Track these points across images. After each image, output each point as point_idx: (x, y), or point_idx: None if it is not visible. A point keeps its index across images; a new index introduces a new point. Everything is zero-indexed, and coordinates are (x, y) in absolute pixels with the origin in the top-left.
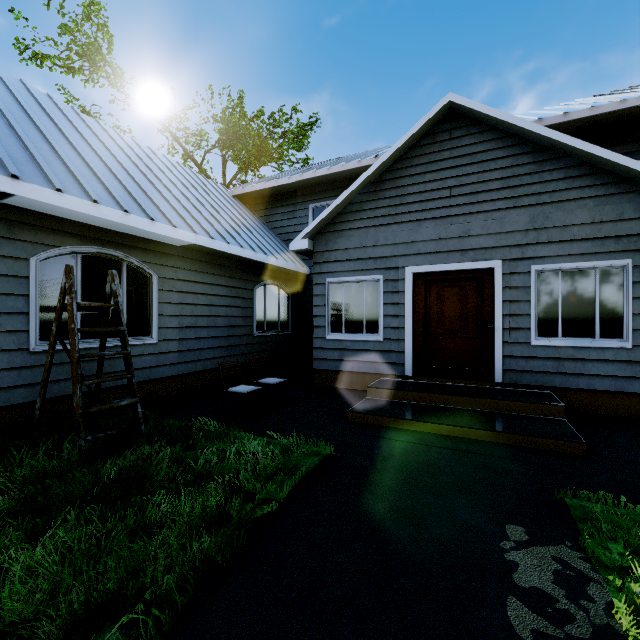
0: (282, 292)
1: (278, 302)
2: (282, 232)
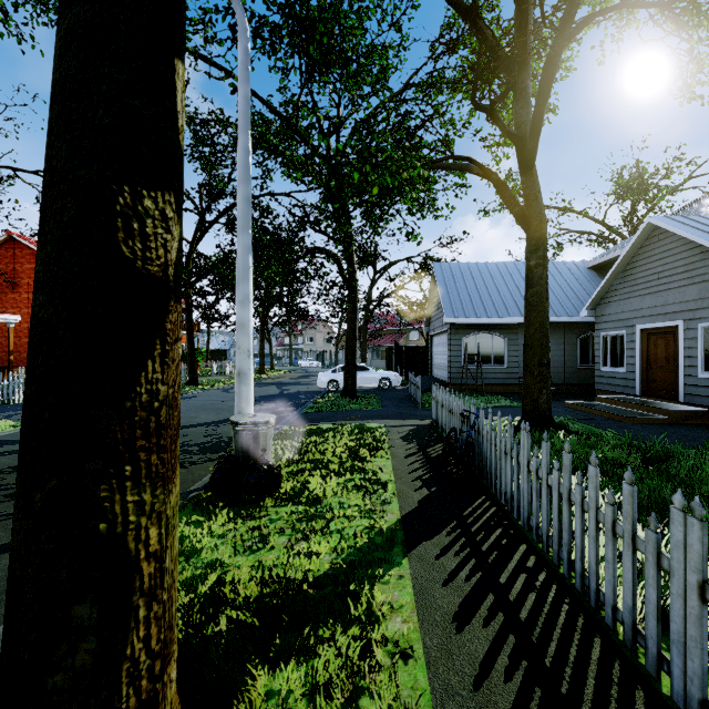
0: None
1: None
2: None
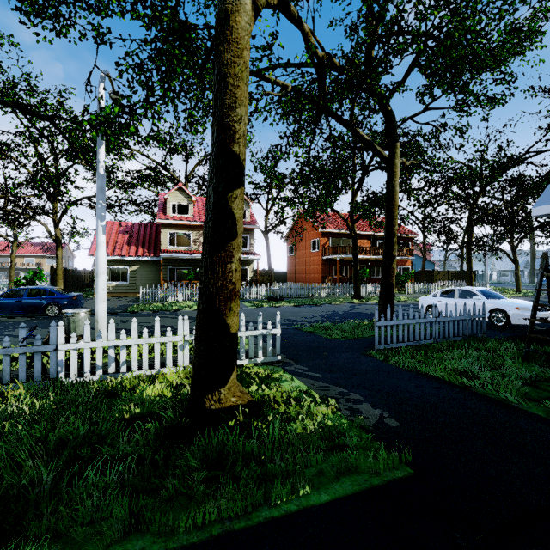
0: None
1: None
2: None
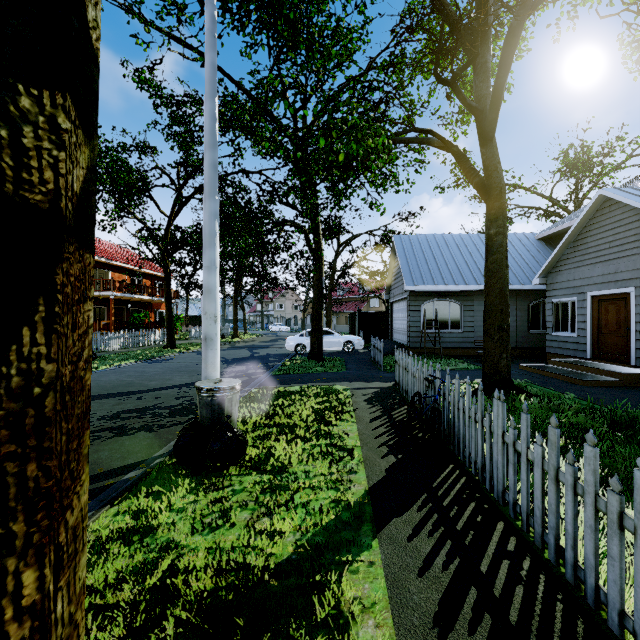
0: None
1: None
2: None
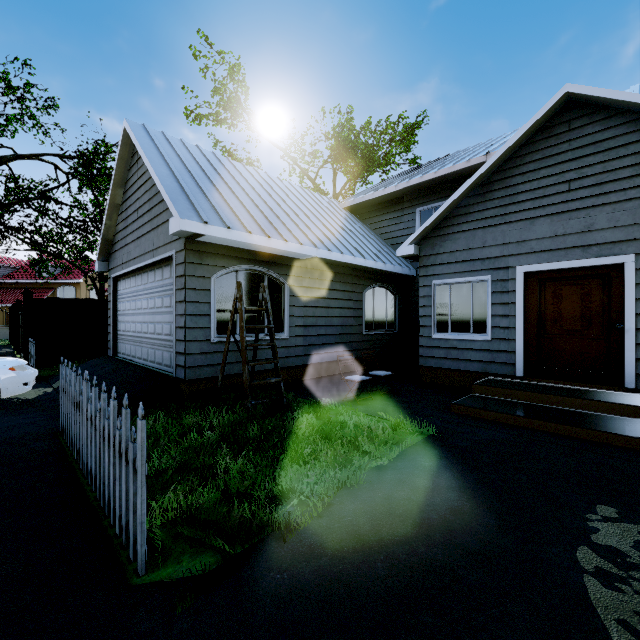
0: (389, 294)
1: (385, 303)
2: (389, 237)
